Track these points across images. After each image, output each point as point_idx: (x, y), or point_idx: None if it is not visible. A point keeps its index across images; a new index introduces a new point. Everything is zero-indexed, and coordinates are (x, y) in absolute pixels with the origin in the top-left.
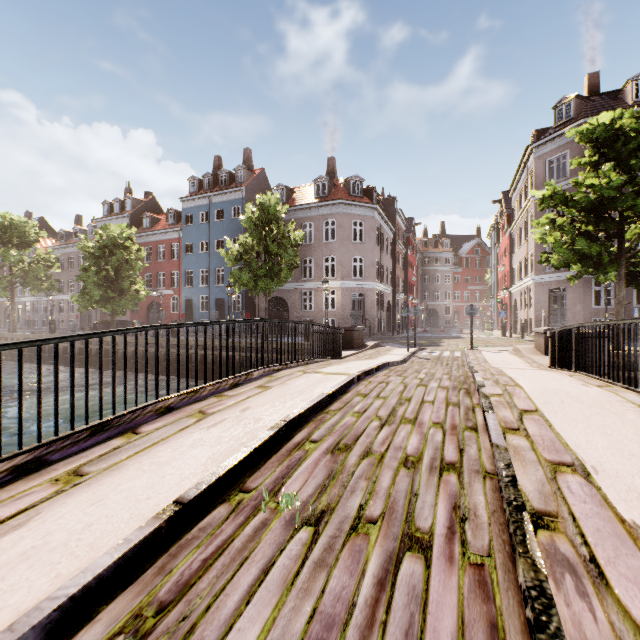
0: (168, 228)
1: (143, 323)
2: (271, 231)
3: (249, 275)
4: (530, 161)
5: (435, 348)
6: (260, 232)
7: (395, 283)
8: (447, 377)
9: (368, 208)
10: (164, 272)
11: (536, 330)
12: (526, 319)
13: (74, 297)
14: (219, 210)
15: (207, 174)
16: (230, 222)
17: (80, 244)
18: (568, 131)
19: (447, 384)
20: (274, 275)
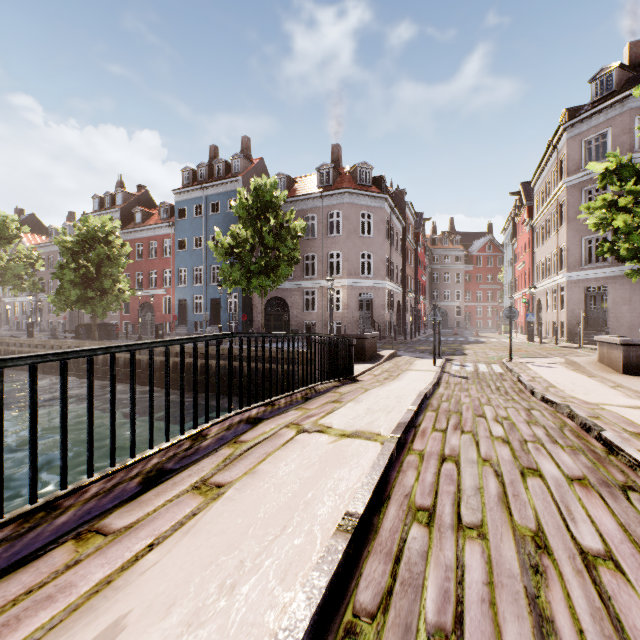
0: (160, 223)
1: (134, 325)
2: (267, 220)
3: (241, 271)
4: (561, 143)
5: (463, 358)
6: (254, 222)
7: (405, 282)
8: (544, 434)
9: (377, 198)
10: (156, 270)
11: (604, 339)
12: (555, 321)
13: (50, 297)
14: (214, 203)
15: (201, 164)
16: (226, 215)
17: (57, 238)
18: (636, 88)
19: (573, 465)
20: (271, 271)
